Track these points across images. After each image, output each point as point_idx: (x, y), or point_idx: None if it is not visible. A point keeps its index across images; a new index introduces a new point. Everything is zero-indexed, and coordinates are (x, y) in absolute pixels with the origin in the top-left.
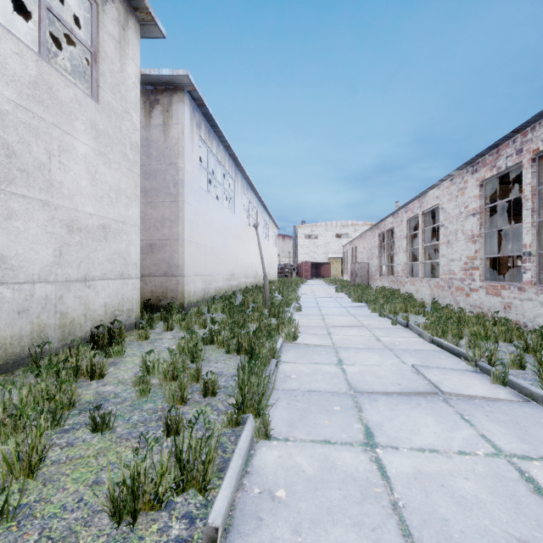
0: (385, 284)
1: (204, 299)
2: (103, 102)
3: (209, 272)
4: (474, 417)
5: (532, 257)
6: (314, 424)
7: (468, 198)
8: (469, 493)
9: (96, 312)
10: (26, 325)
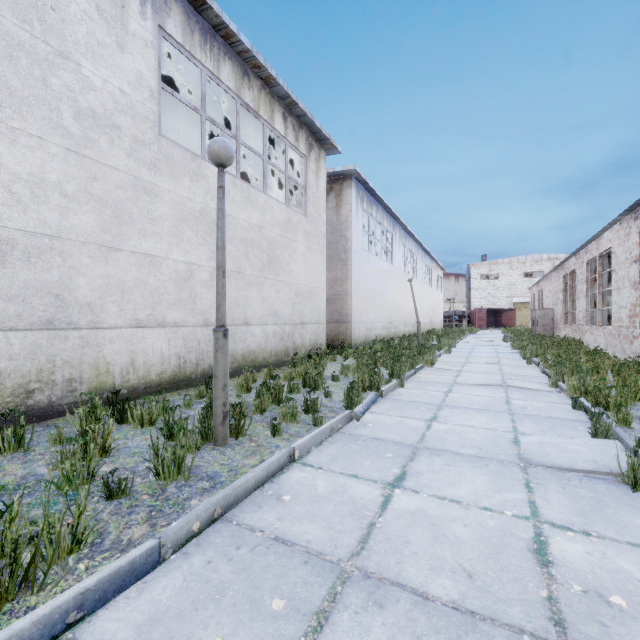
0: (568, 334)
1: (366, 342)
2: (309, 215)
3: (370, 320)
4: (512, 392)
5: None
6: (425, 387)
7: (631, 245)
8: (476, 400)
9: (306, 343)
10: (283, 346)
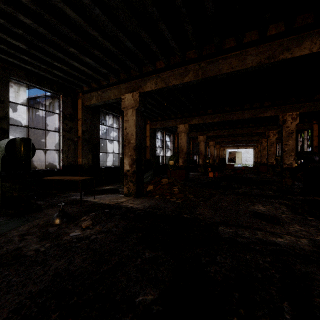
0: None
1: None
2: None
3: None
4: None
5: (118, 155)
6: None
7: None
8: None
9: None
10: None
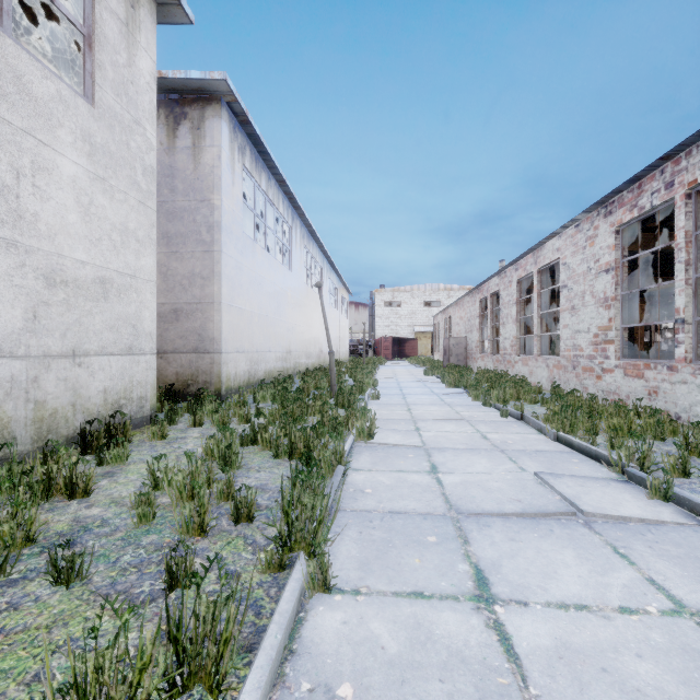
0: (489, 365)
1: (249, 383)
2: (102, 105)
3: (256, 348)
4: (633, 551)
5: (687, 326)
6: (398, 565)
7: (600, 250)
8: (648, 683)
9: (90, 401)
10: None
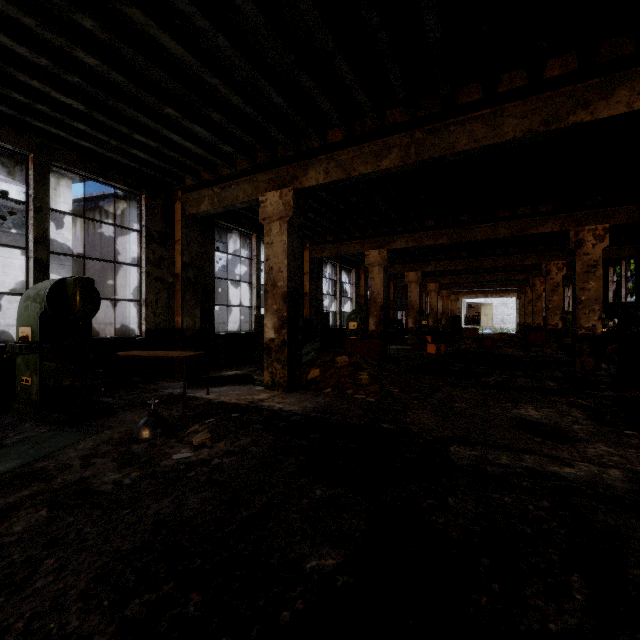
0: None
1: None
2: None
3: None
4: None
5: (250, 311)
6: None
7: None
8: None
9: None
10: None
